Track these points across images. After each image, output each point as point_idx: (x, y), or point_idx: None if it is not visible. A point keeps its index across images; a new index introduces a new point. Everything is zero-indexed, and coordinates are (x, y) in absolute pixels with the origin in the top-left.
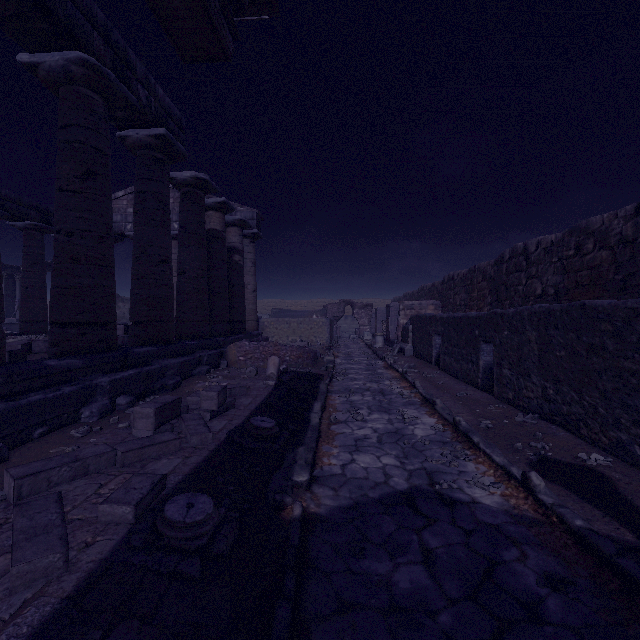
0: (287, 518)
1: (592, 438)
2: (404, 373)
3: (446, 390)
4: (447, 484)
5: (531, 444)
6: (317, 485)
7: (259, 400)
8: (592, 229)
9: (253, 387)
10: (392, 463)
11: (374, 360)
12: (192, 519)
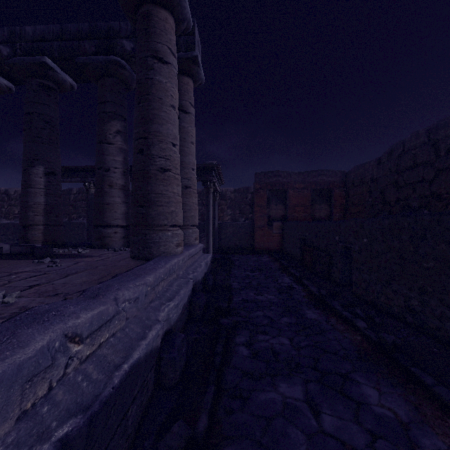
0: None
1: None
2: None
3: None
4: None
5: None
6: None
7: None
8: None
9: None
10: None
11: None
12: None
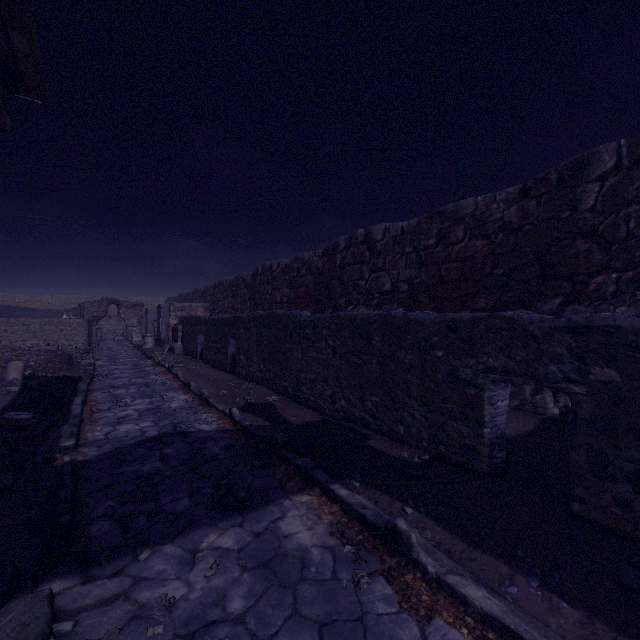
0: (59, 464)
1: (276, 389)
2: (170, 367)
3: (203, 376)
4: (185, 426)
5: (245, 398)
6: (83, 447)
7: (2, 405)
8: (305, 260)
9: None
10: (149, 425)
11: (142, 360)
12: None
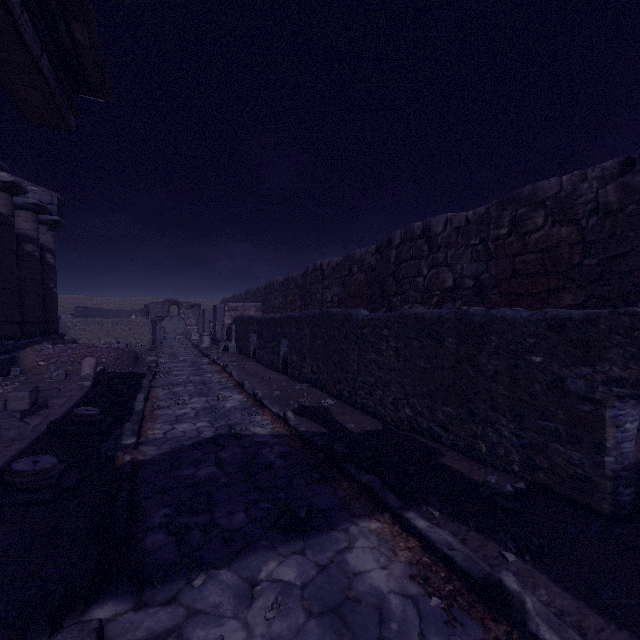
0: (120, 463)
1: (331, 392)
2: (225, 366)
3: (256, 376)
4: (240, 428)
5: (299, 400)
6: (143, 446)
7: (75, 399)
8: (357, 258)
9: (65, 389)
10: (205, 425)
11: (200, 358)
12: (41, 467)
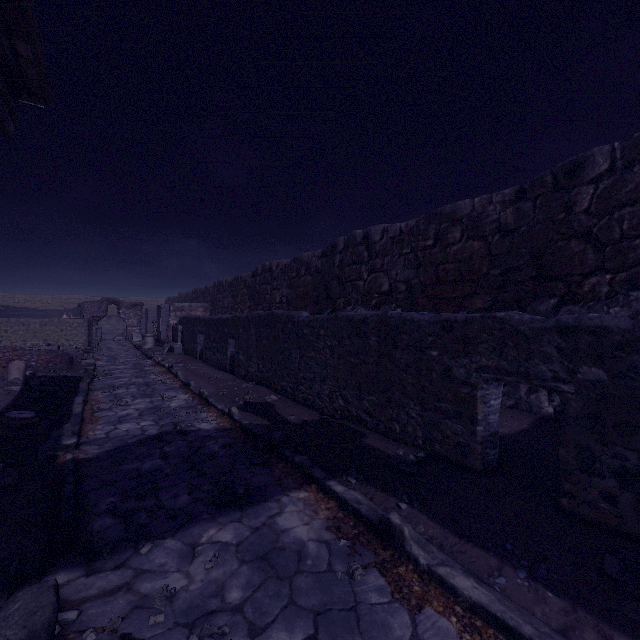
0: (61, 462)
1: (275, 388)
2: (170, 367)
3: (203, 376)
4: (185, 425)
5: (244, 397)
6: (85, 446)
7: (4, 404)
8: (304, 261)
9: None
10: (149, 424)
11: (142, 360)
12: None
